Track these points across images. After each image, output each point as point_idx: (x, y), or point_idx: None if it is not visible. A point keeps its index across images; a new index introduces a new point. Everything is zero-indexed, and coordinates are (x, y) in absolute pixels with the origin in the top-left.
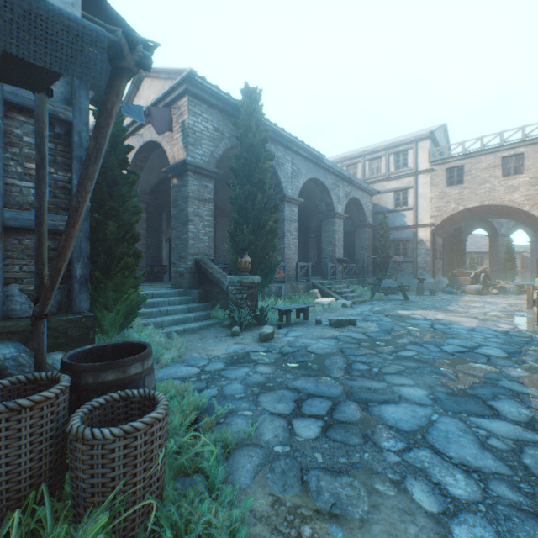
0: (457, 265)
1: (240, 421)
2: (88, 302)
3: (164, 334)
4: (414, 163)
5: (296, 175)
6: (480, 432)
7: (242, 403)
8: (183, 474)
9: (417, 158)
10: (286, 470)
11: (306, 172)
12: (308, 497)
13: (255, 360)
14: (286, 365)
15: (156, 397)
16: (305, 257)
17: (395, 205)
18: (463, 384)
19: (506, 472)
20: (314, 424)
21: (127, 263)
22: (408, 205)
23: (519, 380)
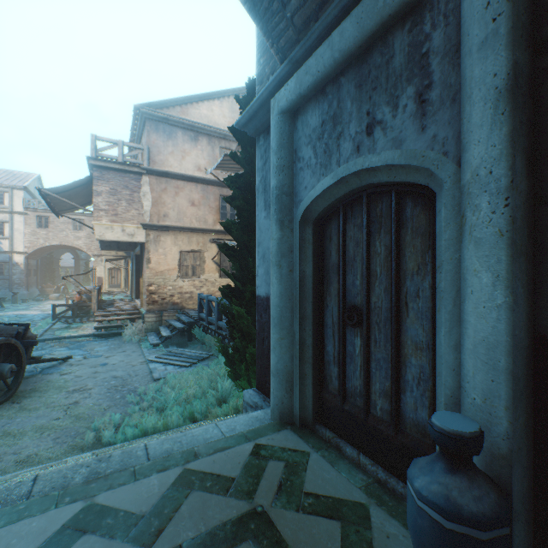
0: (50, 279)
1: None
2: None
3: None
4: (12, 204)
5: None
6: None
7: None
8: None
9: (14, 201)
10: None
11: None
12: None
13: None
14: None
15: None
16: None
17: None
18: None
19: None
20: None
21: None
22: (5, 235)
23: (39, 322)
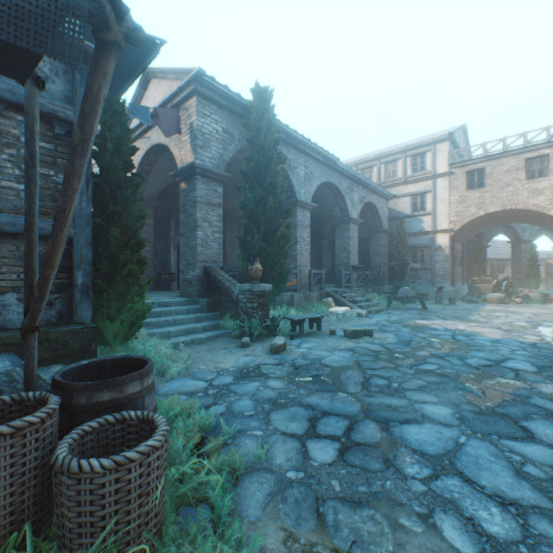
0: (478, 272)
1: (250, 442)
2: (90, 312)
3: (171, 345)
4: (433, 166)
5: (309, 178)
6: (514, 457)
7: (252, 421)
8: (186, 504)
9: (435, 161)
10: (299, 500)
11: (319, 176)
12: (325, 532)
13: (266, 373)
14: (299, 379)
15: (155, 420)
16: (318, 264)
17: (412, 210)
18: (491, 402)
19: (547, 505)
20: (330, 447)
21: (131, 271)
22: (425, 210)
23: (552, 397)
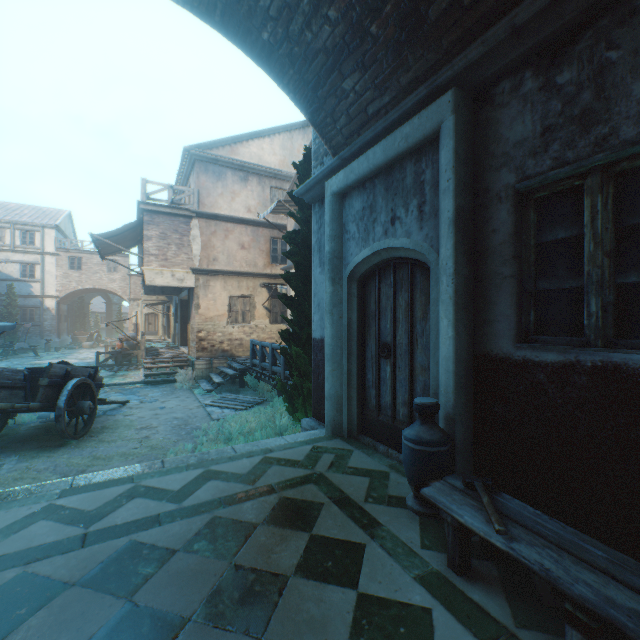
0: (81, 326)
1: None
2: None
3: None
4: (43, 245)
5: None
6: None
7: None
8: None
9: (45, 241)
10: None
11: None
12: None
13: None
14: None
15: None
16: None
17: (23, 275)
18: None
19: None
20: None
21: None
22: (36, 278)
23: None
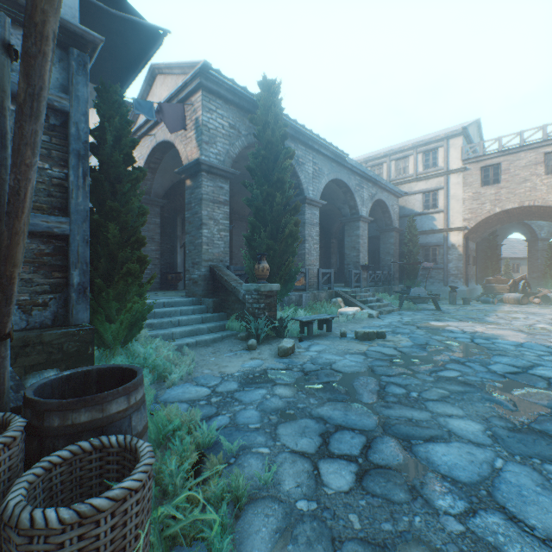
0: (492, 271)
1: (255, 462)
2: (87, 313)
3: (174, 348)
4: (445, 162)
5: (317, 175)
6: None
7: (257, 436)
8: (179, 543)
9: (448, 156)
10: (312, 540)
11: (328, 173)
12: None
13: (274, 379)
14: (308, 386)
15: (138, 449)
16: (326, 264)
17: (424, 207)
18: (526, 416)
19: None
20: (346, 470)
21: (130, 270)
22: (438, 207)
23: None
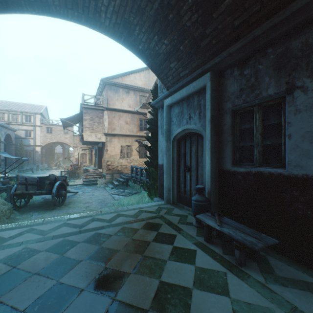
0: (51, 159)
1: None
2: None
3: None
4: (35, 122)
5: None
6: None
7: None
8: None
9: (36, 120)
10: None
11: None
12: None
13: None
14: None
15: None
16: None
17: (26, 136)
18: None
19: None
20: None
21: None
22: (32, 137)
23: None
